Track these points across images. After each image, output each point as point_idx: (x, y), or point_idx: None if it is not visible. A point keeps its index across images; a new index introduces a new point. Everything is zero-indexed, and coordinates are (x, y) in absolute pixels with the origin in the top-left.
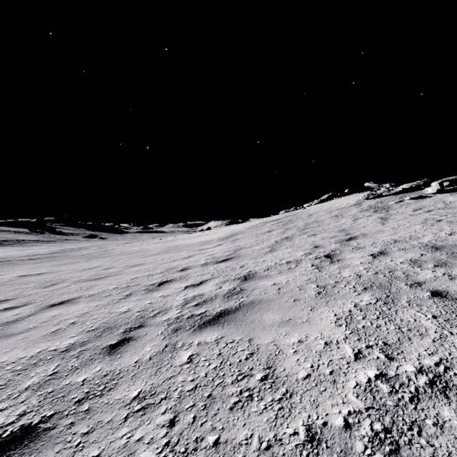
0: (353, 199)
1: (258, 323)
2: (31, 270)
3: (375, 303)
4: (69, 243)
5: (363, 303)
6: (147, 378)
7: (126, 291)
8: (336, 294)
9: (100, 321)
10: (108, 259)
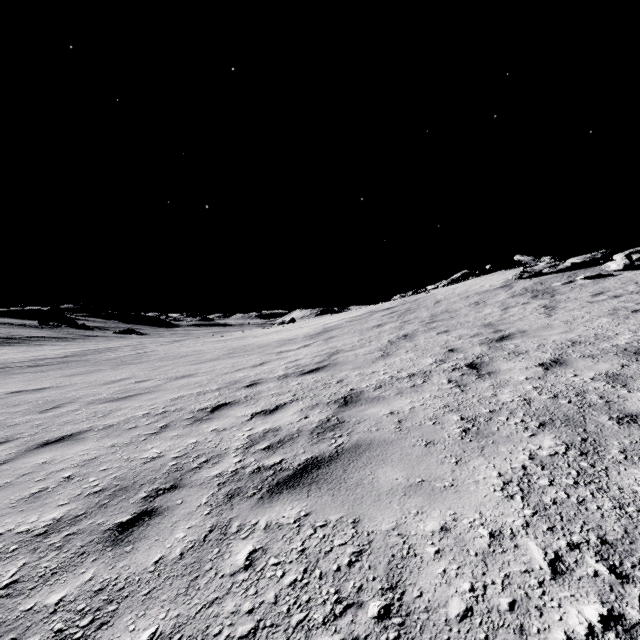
0: (498, 279)
1: (368, 486)
2: (30, 383)
3: (564, 452)
4: (95, 342)
5: (543, 451)
6: (170, 602)
7: (160, 421)
8: (495, 434)
9: (111, 476)
10: (144, 366)
